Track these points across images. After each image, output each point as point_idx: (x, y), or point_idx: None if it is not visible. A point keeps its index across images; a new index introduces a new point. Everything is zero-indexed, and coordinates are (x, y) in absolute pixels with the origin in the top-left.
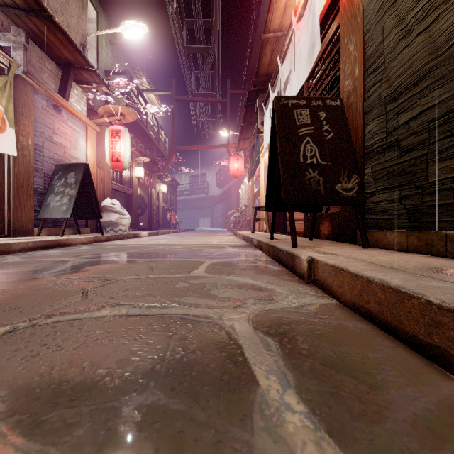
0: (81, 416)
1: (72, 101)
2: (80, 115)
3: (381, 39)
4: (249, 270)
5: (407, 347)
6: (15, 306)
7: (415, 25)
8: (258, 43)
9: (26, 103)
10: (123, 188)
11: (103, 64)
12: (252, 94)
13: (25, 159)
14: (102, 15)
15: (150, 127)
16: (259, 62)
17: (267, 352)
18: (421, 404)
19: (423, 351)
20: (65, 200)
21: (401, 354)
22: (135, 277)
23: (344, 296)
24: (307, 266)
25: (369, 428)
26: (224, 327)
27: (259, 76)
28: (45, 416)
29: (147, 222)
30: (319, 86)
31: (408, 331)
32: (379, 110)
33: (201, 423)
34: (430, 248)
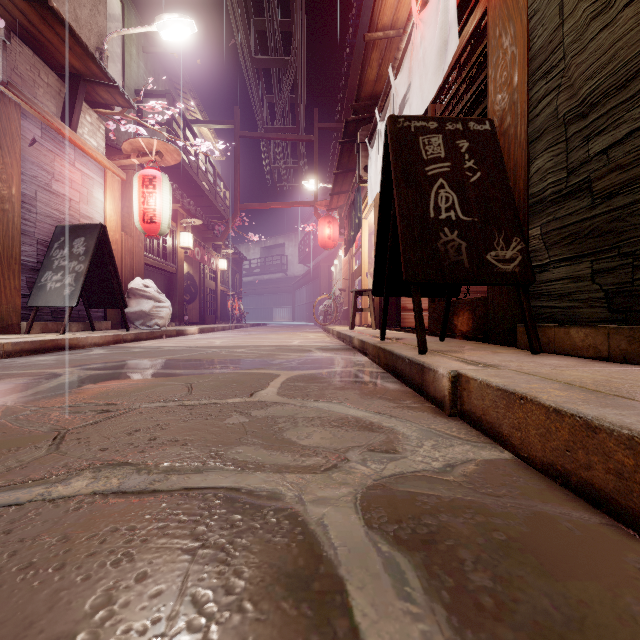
0: None
1: (82, 133)
2: (95, 154)
3: (559, 22)
4: (349, 390)
5: None
6: None
7: None
8: (359, 54)
9: (8, 132)
10: (161, 263)
11: (133, 81)
12: (351, 126)
13: (5, 216)
14: (131, 10)
15: (202, 175)
16: (362, 76)
17: (404, 606)
18: None
19: None
20: (69, 279)
21: None
22: (159, 403)
23: (528, 448)
24: (449, 386)
25: None
26: (307, 523)
27: (361, 98)
28: None
29: (198, 313)
30: (452, 108)
31: None
32: (555, 135)
33: None
34: None
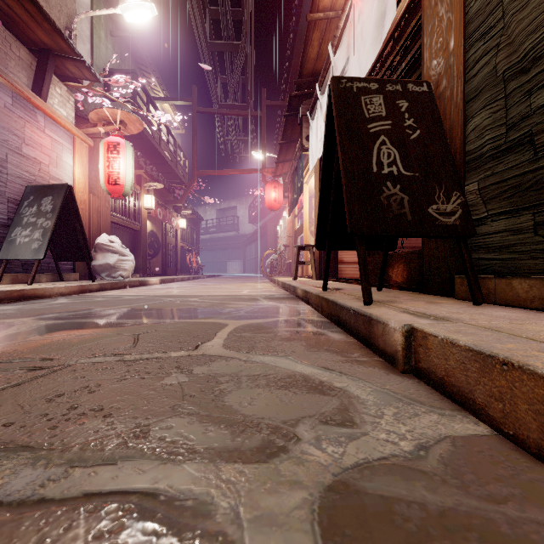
0: None
1: (52, 103)
2: (64, 122)
3: None
4: (295, 341)
5: None
6: None
7: None
8: (301, 40)
9: None
10: (127, 221)
11: (102, 61)
12: (295, 101)
13: None
14: None
15: (164, 145)
16: (304, 54)
17: None
18: None
19: None
20: (37, 234)
21: None
22: (98, 358)
23: (515, 424)
24: (403, 341)
25: None
26: None
27: (303, 75)
28: None
29: (161, 266)
30: None
31: None
32: (494, 92)
33: None
34: None
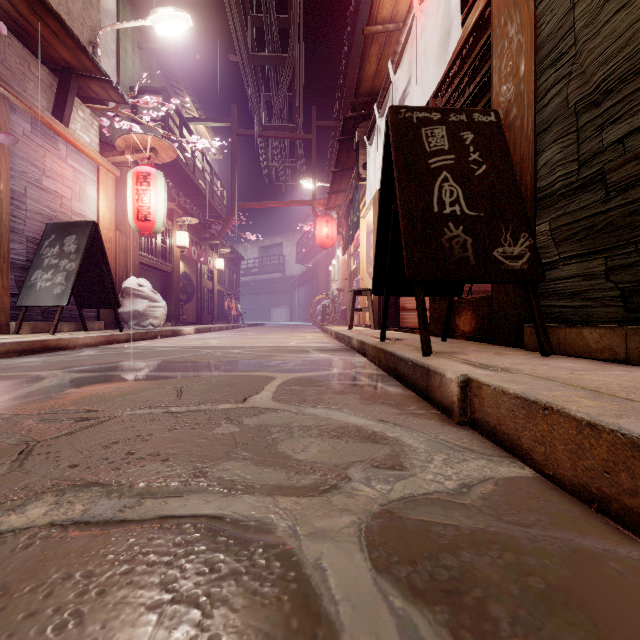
0: None
1: (75, 128)
2: (87, 150)
3: (570, 6)
4: (349, 395)
5: None
6: None
7: None
8: (357, 52)
9: None
10: (157, 262)
11: (128, 78)
12: (350, 123)
13: None
14: (126, 6)
15: (199, 174)
16: (361, 71)
17: None
18: None
19: None
20: (60, 278)
21: None
22: (143, 410)
23: (554, 465)
24: (458, 392)
25: None
26: (302, 566)
27: (360, 94)
28: None
29: (195, 313)
30: (454, 103)
31: None
32: (566, 125)
33: None
34: None
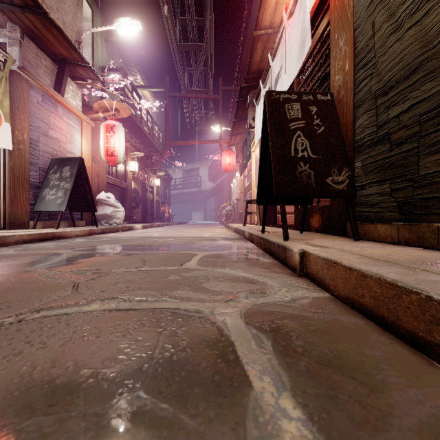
0: (59, 424)
1: (67, 97)
2: (75, 111)
3: (372, 34)
4: (241, 263)
5: (405, 344)
6: (3, 300)
7: (406, 19)
8: (249, 41)
9: (22, 98)
10: (117, 182)
11: (99, 61)
12: (244, 90)
13: (20, 153)
14: (97, 14)
15: (144, 122)
16: (251, 58)
17: (260, 350)
18: (426, 409)
19: (422, 349)
20: (60, 193)
21: (400, 351)
22: (127, 269)
23: (337, 290)
24: (299, 259)
25: (373, 438)
26: (216, 322)
27: (250, 72)
28: (20, 425)
29: (141, 215)
30: (309, 81)
31: (406, 327)
32: (370, 104)
33: (189, 432)
34: (422, 241)
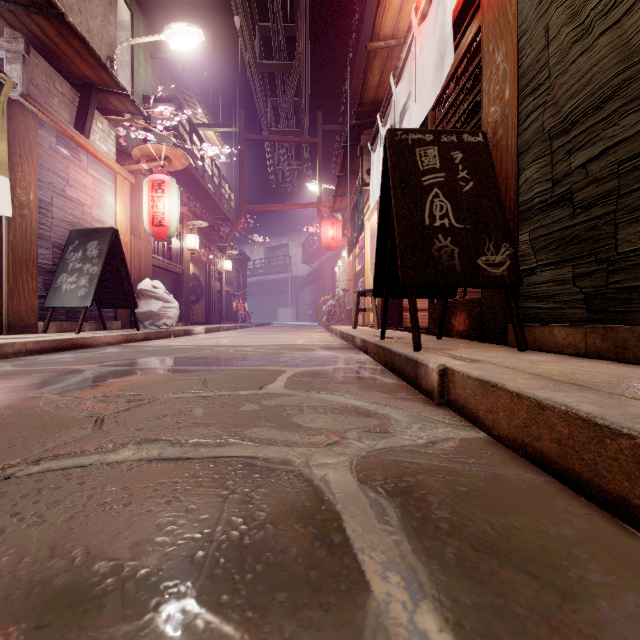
0: None
1: (94, 139)
2: (106, 160)
3: (545, 43)
4: (350, 384)
5: (610, 515)
6: None
7: (597, 19)
8: (362, 59)
9: (26, 141)
10: (169, 264)
11: (141, 87)
12: (354, 130)
13: (24, 221)
14: (139, 18)
15: (208, 178)
16: (364, 83)
17: (383, 527)
18: None
19: (639, 525)
20: (84, 281)
21: (603, 529)
22: (179, 395)
23: (498, 427)
24: (438, 379)
25: None
26: (312, 480)
27: (363, 104)
28: None
29: (204, 313)
30: (451, 116)
31: (611, 490)
32: (542, 148)
33: None
34: (622, 352)
